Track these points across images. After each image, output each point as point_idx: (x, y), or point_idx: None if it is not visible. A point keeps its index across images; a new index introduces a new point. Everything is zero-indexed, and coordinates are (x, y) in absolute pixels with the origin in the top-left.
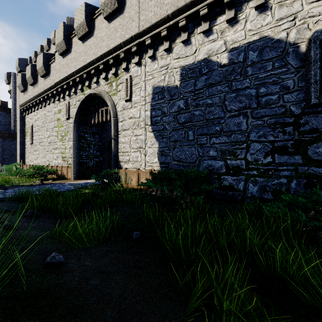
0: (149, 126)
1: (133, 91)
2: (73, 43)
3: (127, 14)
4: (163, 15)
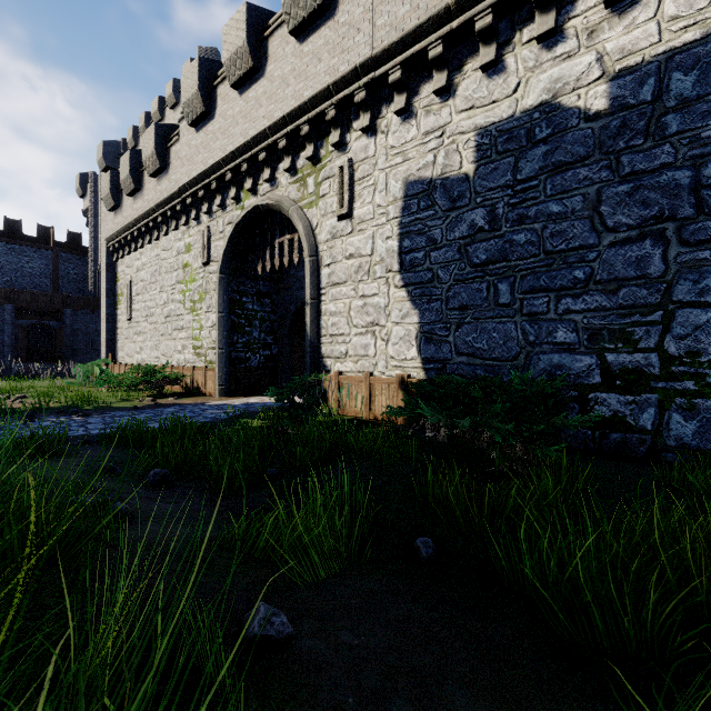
0: (395, 273)
1: (356, 195)
2: (218, 97)
3: (343, 17)
4: (434, 8)
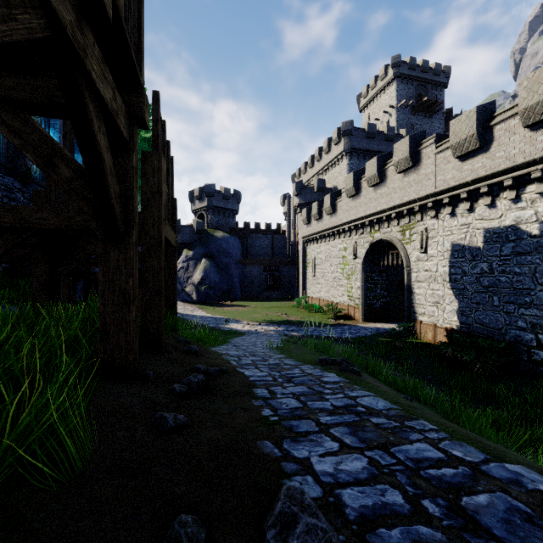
0: (447, 282)
1: (429, 244)
2: (362, 188)
3: (421, 171)
4: (462, 180)
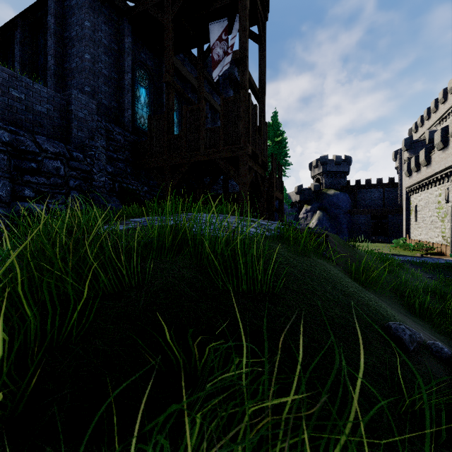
0: None
1: None
2: (449, 141)
3: None
4: None
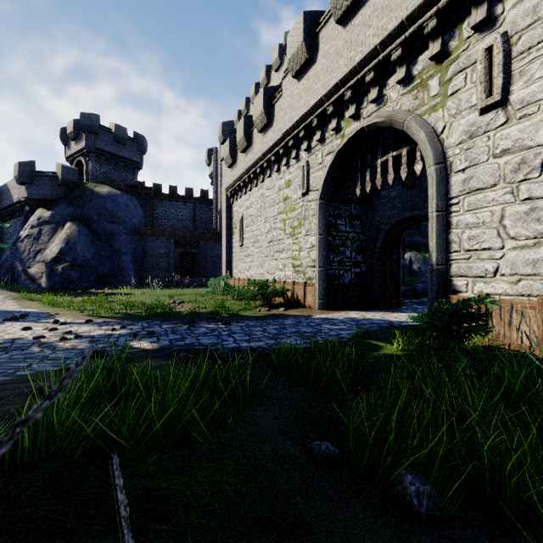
0: None
1: (515, 74)
2: (320, 41)
3: None
4: None
